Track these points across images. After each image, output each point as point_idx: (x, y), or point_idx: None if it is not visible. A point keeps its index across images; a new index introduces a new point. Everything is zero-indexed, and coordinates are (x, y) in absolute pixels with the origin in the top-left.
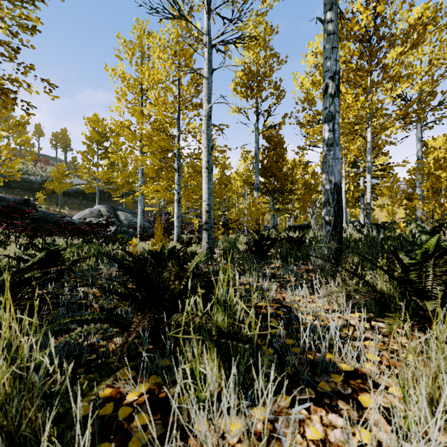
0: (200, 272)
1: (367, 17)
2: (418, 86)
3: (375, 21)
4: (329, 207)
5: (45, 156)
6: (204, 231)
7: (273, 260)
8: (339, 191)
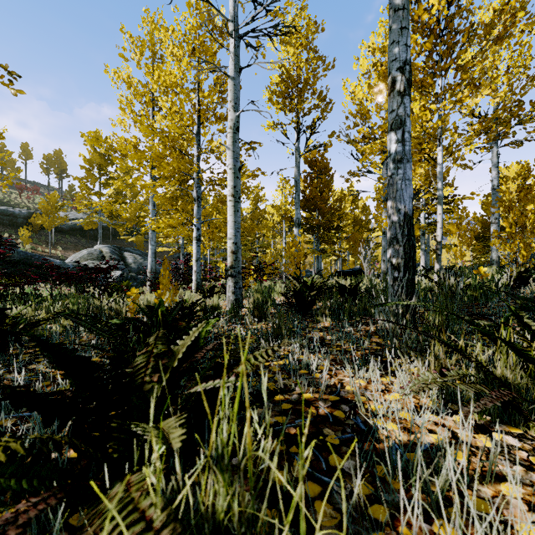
0: (201, 357)
1: (439, 2)
2: (502, 93)
3: (447, 10)
4: (397, 246)
5: (34, 184)
6: (229, 278)
7: (320, 317)
8: (410, 224)
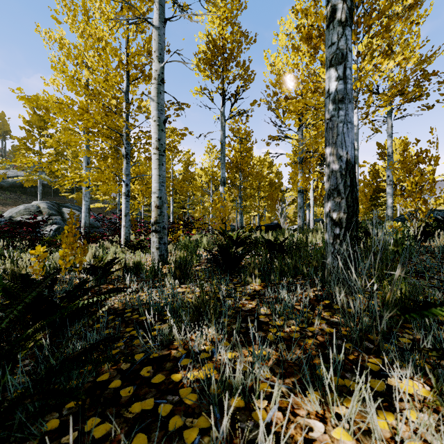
0: None
1: None
2: (415, 58)
3: None
4: (338, 198)
5: None
6: (153, 233)
7: (249, 277)
8: (353, 173)
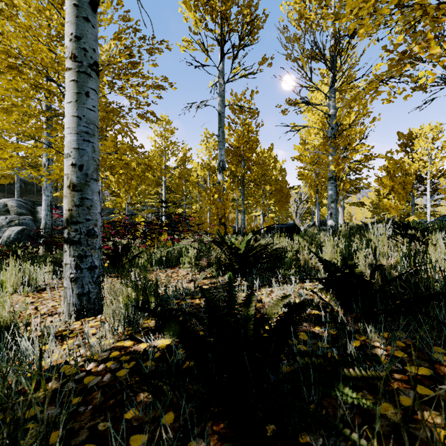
0: None
1: None
2: None
3: None
4: None
5: None
6: (64, 246)
7: None
8: None
